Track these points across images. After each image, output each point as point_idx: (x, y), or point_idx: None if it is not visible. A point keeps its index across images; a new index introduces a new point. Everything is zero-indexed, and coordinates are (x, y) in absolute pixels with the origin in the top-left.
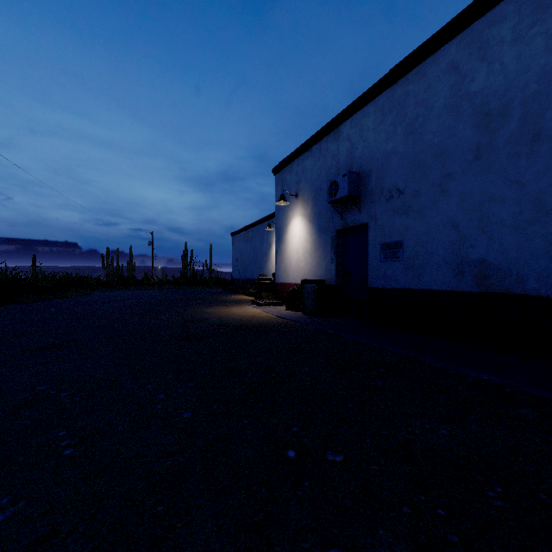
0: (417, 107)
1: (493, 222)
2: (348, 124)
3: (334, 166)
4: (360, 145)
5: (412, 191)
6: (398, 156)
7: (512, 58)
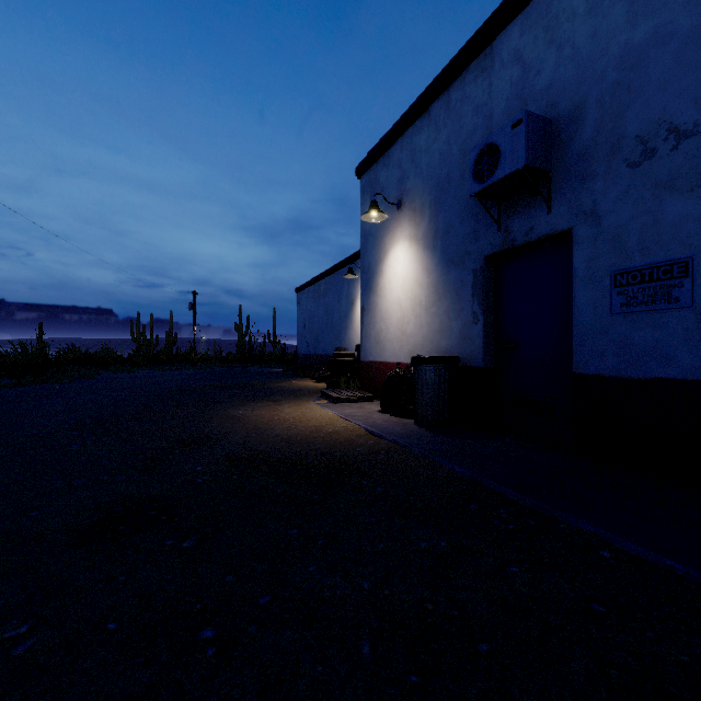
0: None
1: None
2: (514, 29)
3: (479, 128)
4: (547, 61)
5: None
6: (676, 43)
7: None
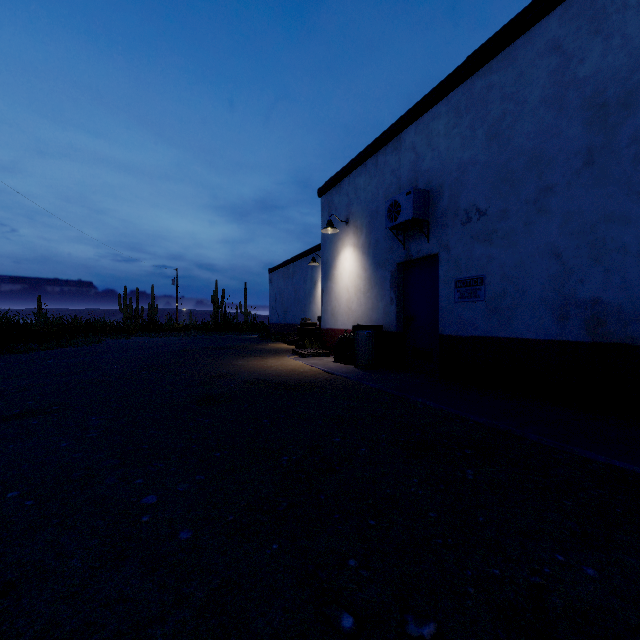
0: (503, 102)
1: (612, 248)
2: (412, 130)
3: (394, 184)
4: (427, 155)
5: (497, 212)
6: (479, 167)
7: (639, 27)
